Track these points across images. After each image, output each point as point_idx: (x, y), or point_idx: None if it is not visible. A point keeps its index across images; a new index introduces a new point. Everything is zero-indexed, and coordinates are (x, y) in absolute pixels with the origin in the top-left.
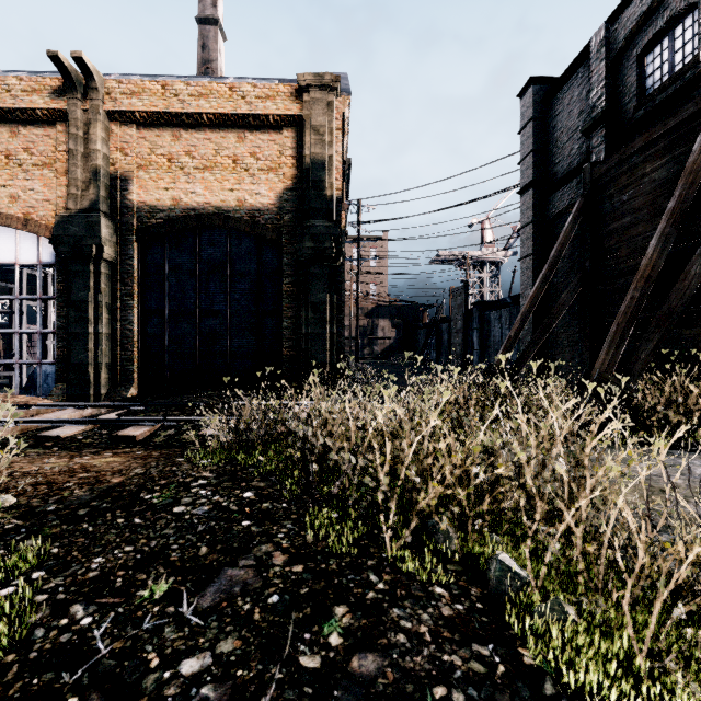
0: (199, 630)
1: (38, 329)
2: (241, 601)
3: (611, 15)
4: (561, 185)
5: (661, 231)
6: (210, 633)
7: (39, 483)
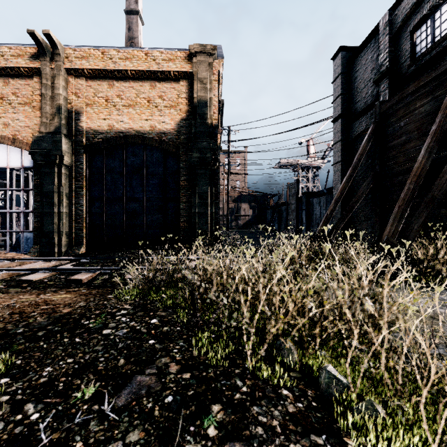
0: (115, 424)
1: (22, 209)
2: (146, 401)
3: (393, 5)
4: (360, 116)
5: (427, 145)
6: (123, 426)
7: (14, 313)
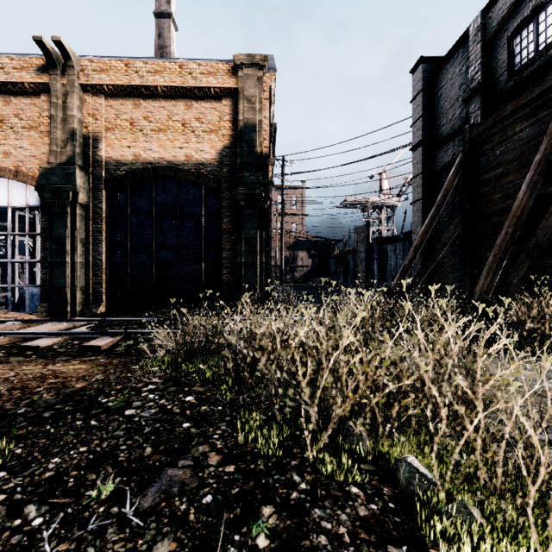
0: (139, 531)
1: (26, 259)
2: (178, 502)
3: (486, 6)
4: (445, 143)
5: (529, 179)
6: (149, 534)
7: (14, 388)
